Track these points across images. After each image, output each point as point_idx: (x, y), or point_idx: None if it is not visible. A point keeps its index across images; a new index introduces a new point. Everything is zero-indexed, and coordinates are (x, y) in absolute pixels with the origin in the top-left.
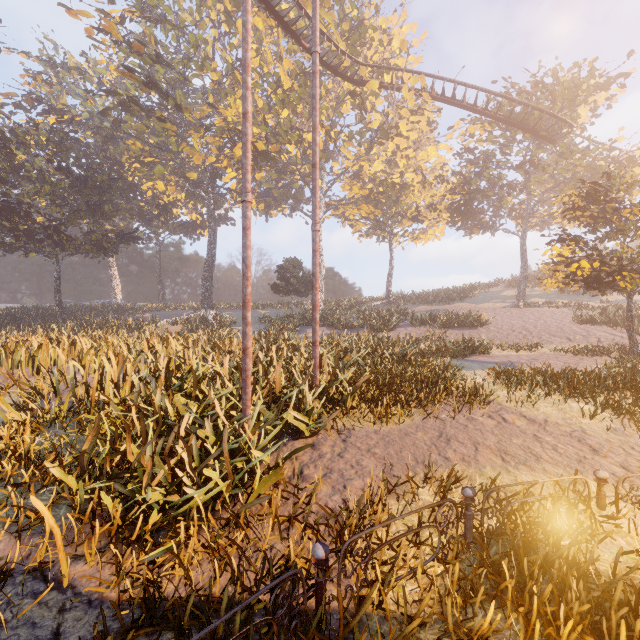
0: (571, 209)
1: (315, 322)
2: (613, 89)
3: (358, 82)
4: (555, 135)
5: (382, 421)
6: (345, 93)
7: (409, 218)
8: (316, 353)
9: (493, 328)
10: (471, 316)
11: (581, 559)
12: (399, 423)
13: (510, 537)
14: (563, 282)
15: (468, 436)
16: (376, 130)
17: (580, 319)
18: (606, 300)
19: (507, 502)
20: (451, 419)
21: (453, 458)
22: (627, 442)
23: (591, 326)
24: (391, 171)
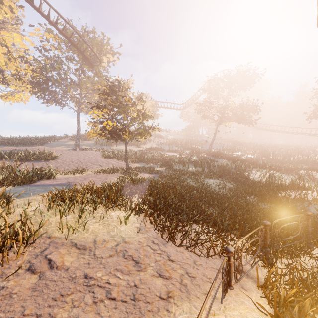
0: (103, 93)
1: None
2: (115, 57)
3: None
4: (94, 63)
5: None
6: None
7: None
8: None
9: (60, 161)
10: (45, 153)
11: None
12: None
13: None
14: (99, 133)
15: None
16: None
17: (105, 156)
18: (113, 148)
19: None
20: None
21: None
22: (149, 237)
23: (109, 159)
24: None
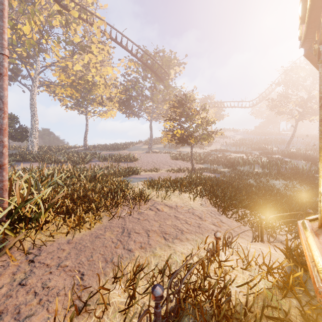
0: (173, 107)
1: (2, 145)
2: (181, 68)
3: (64, 7)
4: (163, 78)
5: (75, 230)
6: (55, 13)
7: (97, 102)
8: (3, 176)
9: (140, 162)
10: (130, 156)
11: (233, 310)
12: (90, 228)
13: (187, 312)
14: (170, 139)
15: (141, 226)
16: (77, 44)
17: (173, 158)
18: (179, 151)
19: (181, 280)
20: (128, 215)
21: (134, 248)
22: (209, 210)
23: (176, 160)
24: (87, 72)
